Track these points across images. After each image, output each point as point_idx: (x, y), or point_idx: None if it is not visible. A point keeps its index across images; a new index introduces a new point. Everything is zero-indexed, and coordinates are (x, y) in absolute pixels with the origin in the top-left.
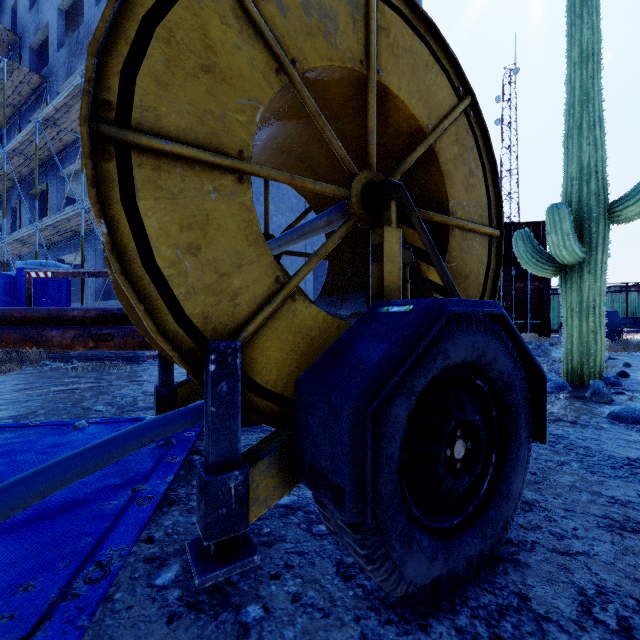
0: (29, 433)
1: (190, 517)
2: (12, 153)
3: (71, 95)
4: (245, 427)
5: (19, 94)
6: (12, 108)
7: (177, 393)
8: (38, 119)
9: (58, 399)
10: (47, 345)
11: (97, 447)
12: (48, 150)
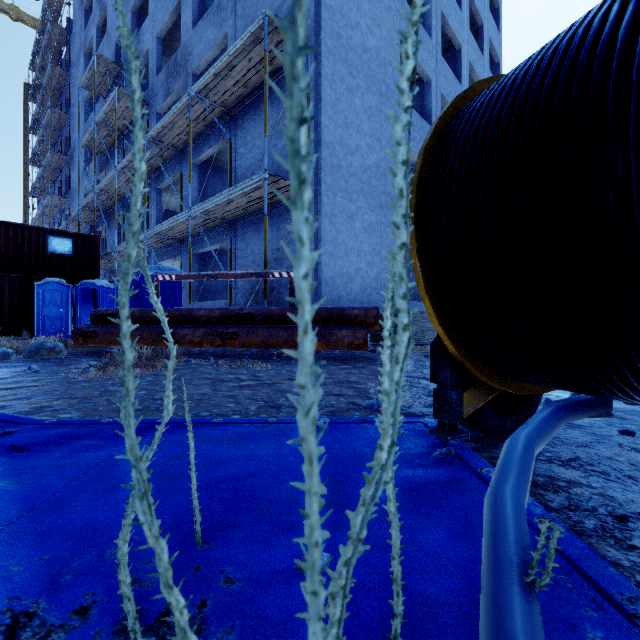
0: (280, 431)
1: None
2: (121, 171)
3: (177, 112)
4: (497, 437)
5: (124, 118)
6: (117, 132)
7: (462, 398)
8: (147, 138)
9: (249, 396)
10: (180, 342)
11: (518, 463)
12: (150, 166)
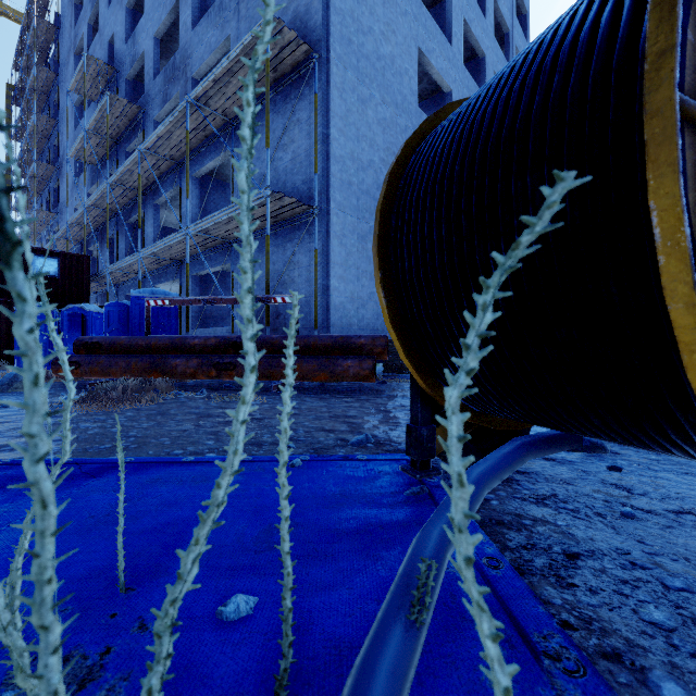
0: (252, 470)
1: (576, 595)
2: (113, 184)
3: (174, 121)
4: None
5: (118, 126)
6: (110, 140)
7: (435, 434)
8: (141, 148)
9: None
10: (171, 374)
11: None
12: (146, 179)
